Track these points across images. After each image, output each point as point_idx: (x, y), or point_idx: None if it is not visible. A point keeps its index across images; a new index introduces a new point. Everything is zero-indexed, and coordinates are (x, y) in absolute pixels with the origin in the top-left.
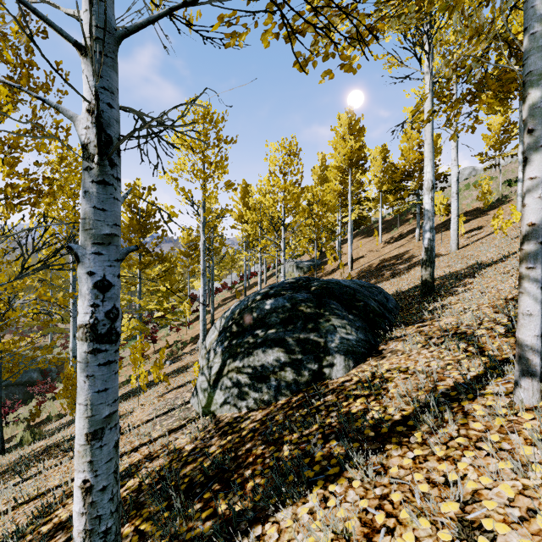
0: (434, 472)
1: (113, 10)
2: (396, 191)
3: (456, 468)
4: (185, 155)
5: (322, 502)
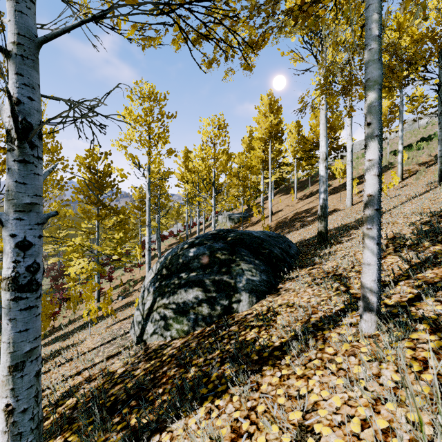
0: (292, 387)
1: (34, 20)
2: (307, 158)
3: (307, 384)
4: (133, 127)
5: (207, 414)
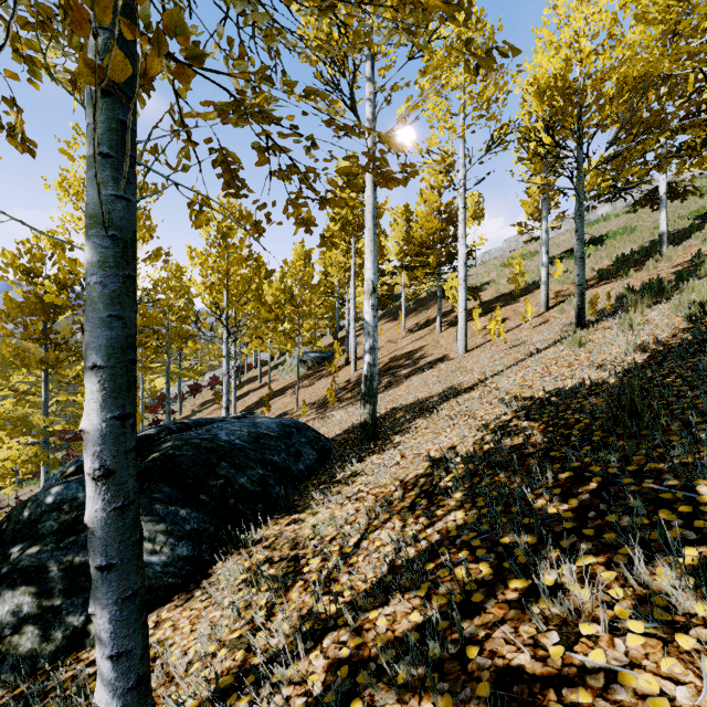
0: None
1: None
2: (412, 268)
3: None
4: (78, 208)
5: None
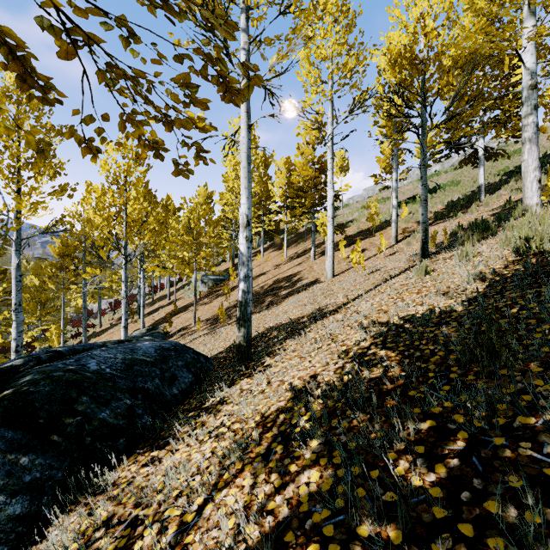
0: None
1: None
2: (292, 208)
3: None
4: None
5: None
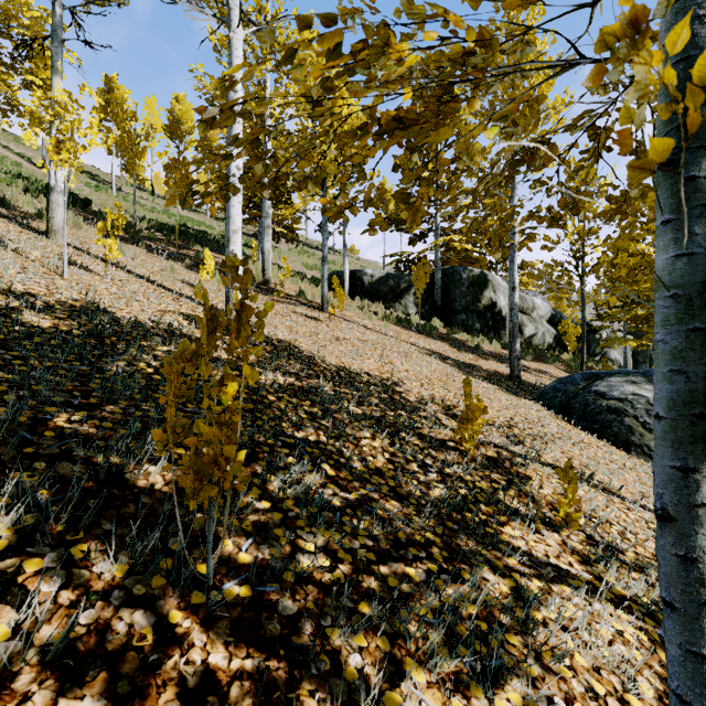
0: None
1: None
2: None
3: None
4: None
5: None
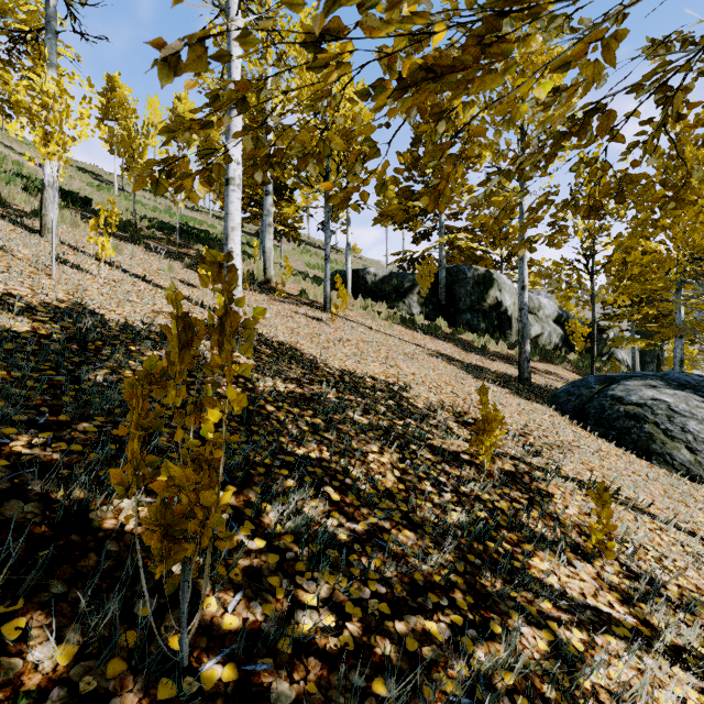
0: None
1: None
2: None
3: None
4: None
5: None
